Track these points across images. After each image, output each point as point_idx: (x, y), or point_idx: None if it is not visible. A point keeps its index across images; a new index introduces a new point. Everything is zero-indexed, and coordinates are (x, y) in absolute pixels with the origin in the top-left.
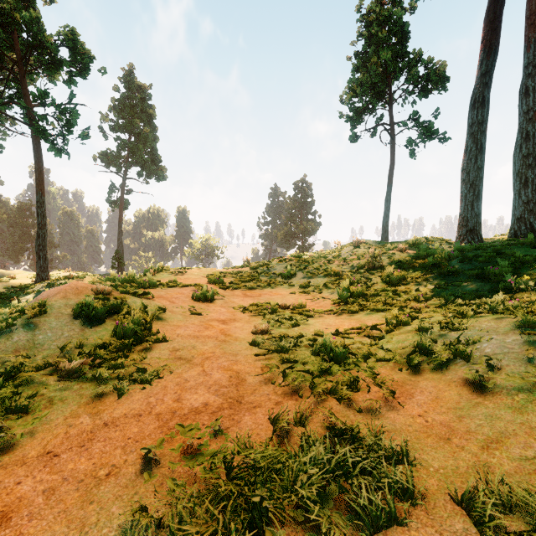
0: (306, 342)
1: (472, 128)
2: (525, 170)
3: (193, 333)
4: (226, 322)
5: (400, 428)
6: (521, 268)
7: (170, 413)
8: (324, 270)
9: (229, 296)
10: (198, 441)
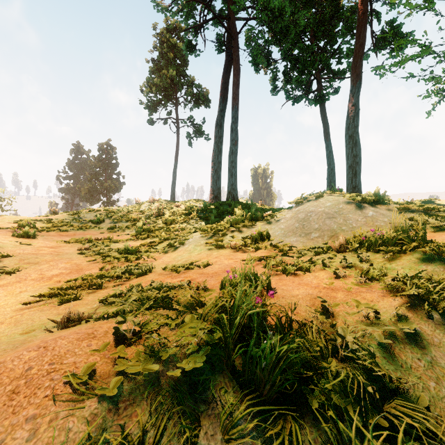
0: (115, 250)
1: (216, 139)
2: (232, 168)
3: (31, 252)
4: (54, 247)
5: (154, 264)
6: (221, 215)
7: (40, 278)
8: (126, 217)
9: (46, 235)
10: (64, 279)
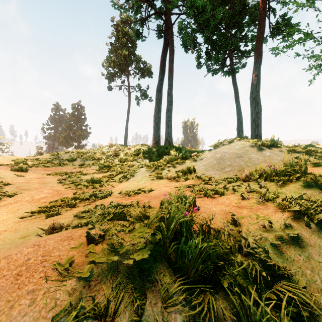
0: (84, 180)
1: (157, 100)
2: (168, 122)
3: (24, 181)
4: (40, 178)
5: (112, 190)
6: (161, 155)
7: (31, 200)
8: (92, 157)
9: (35, 170)
10: (49, 201)
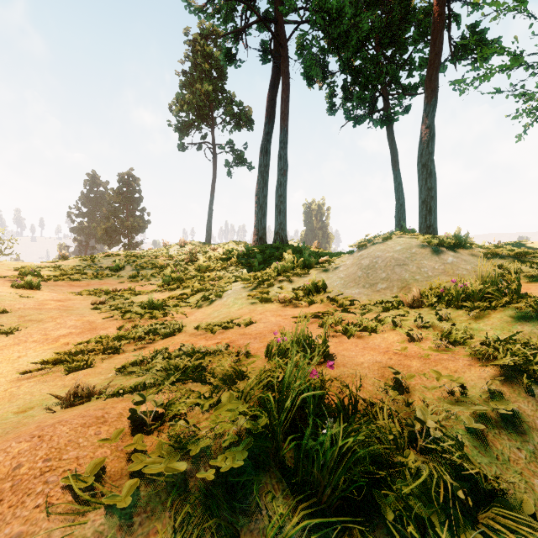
0: (137, 304)
1: (261, 168)
2: (280, 204)
3: (34, 307)
4: (62, 301)
5: (184, 322)
6: (267, 260)
7: (44, 339)
8: (152, 263)
9: (54, 286)
10: (74, 341)
